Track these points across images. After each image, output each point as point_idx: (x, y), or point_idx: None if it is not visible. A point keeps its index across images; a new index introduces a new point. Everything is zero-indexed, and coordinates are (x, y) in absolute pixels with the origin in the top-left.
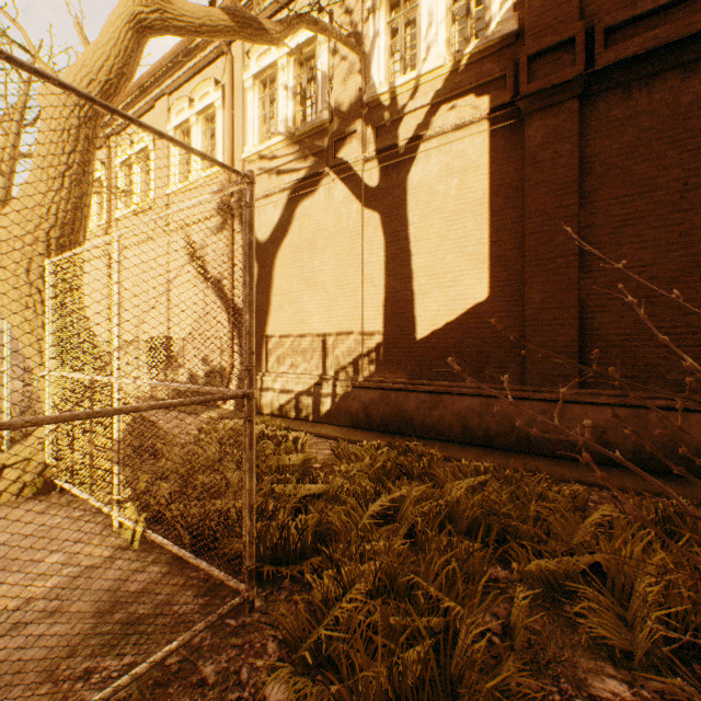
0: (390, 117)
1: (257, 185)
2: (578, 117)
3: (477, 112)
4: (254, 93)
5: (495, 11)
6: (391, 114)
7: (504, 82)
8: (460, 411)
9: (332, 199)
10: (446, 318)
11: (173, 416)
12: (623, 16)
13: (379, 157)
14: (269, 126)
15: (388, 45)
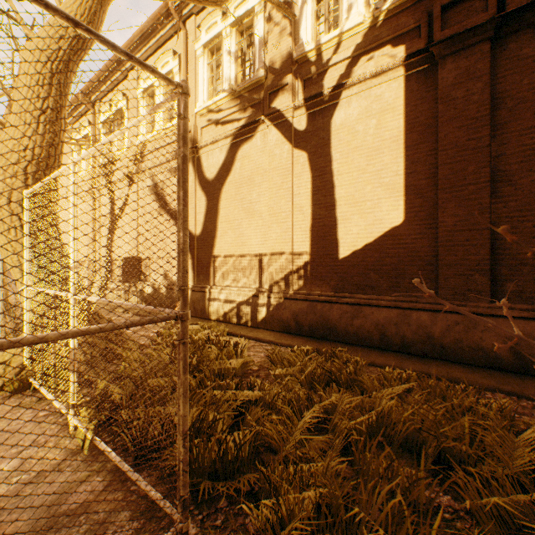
0: (316, 70)
1: (206, 134)
2: (490, 57)
3: (393, 60)
4: (204, 60)
5: None
6: (317, 67)
7: (418, 32)
8: (378, 321)
9: (267, 142)
10: (365, 240)
11: None
12: None
13: (307, 104)
14: (216, 85)
15: (314, 10)
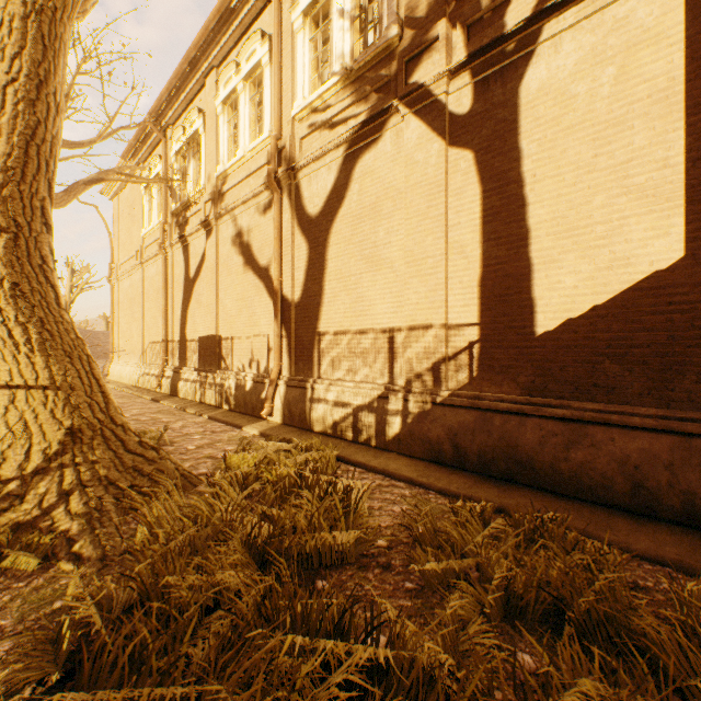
0: (491, 2)
1: (308, 147)
2: None
3: None
4: (304, 35)
5: None
6: None
7: None
8: (627, 456)
9: (402, 145)
10: (591, 298)
11: (212, 429)
12: None
13: (472, 66)
14: (322, 70)
15: None
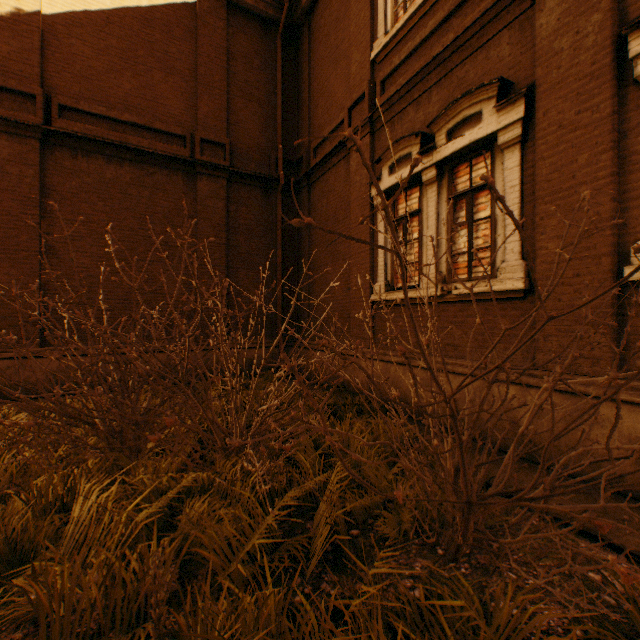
0: None
1: None
2: (41, 154)
3: None
4: None
5: None
6: None
7: None
8: None
9: None
10: None
11: None
12: (73, 105)
13: None
14: None
15: None
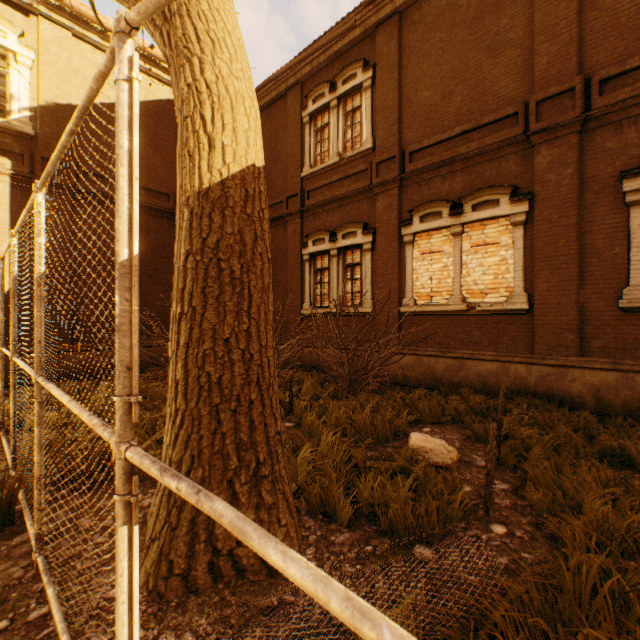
0: None
1: None
2: (72, 206)
3: (2, 167)
4: None
5: (16, 109)
6: None
7: (23, 159)
8: None
9: None
10: None
11: None
12: (94, 171)
13: None
14: None
15: None
